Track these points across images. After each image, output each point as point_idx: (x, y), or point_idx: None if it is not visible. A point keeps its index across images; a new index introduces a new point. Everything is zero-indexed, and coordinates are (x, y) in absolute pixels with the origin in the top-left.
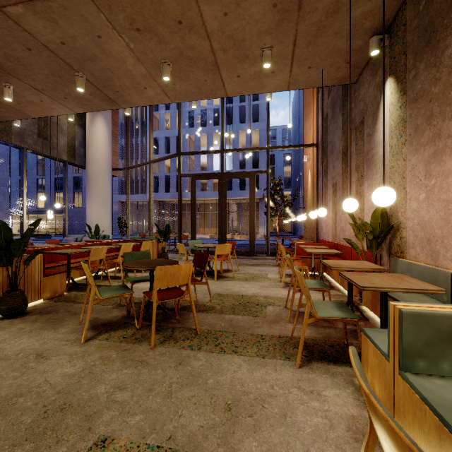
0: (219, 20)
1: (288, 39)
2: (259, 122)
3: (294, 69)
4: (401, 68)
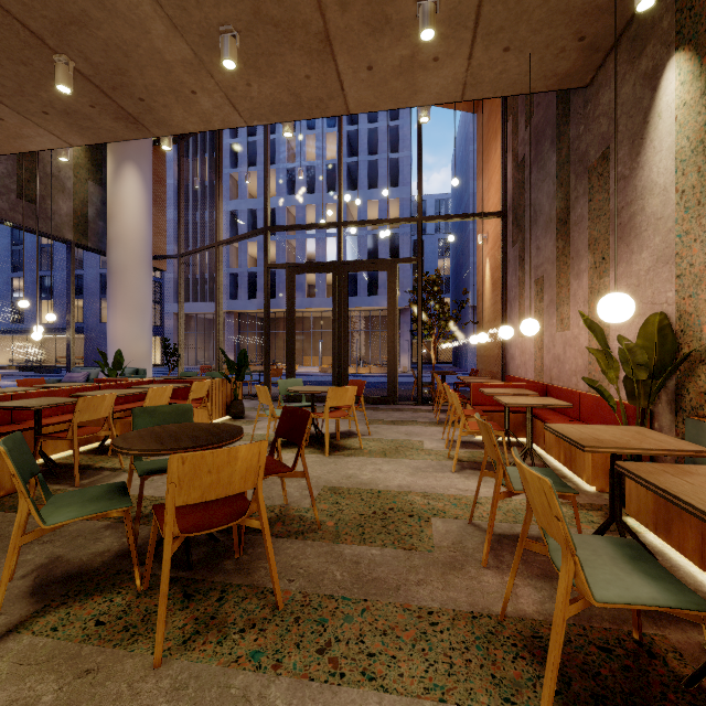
0: None
1: None
2: (400, 187)
3: (476, 53)
4: None
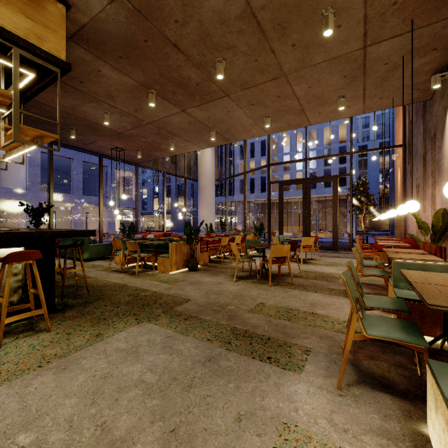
0: (305, 90)
1: (358, 88)
2: None
3: (366, 102)
4: None
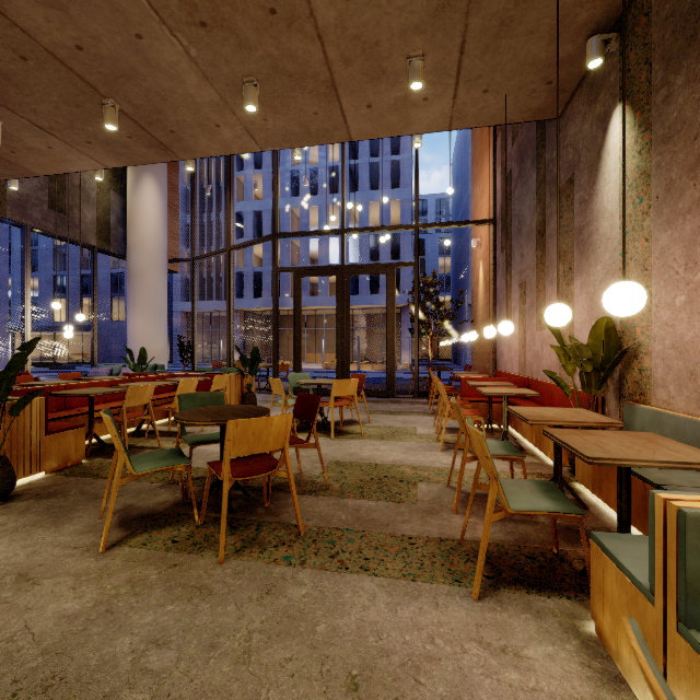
0: (337, 8)
1: (452, 42)
2: (401, 188)
3: (460, 94)
4: (641, 86)
